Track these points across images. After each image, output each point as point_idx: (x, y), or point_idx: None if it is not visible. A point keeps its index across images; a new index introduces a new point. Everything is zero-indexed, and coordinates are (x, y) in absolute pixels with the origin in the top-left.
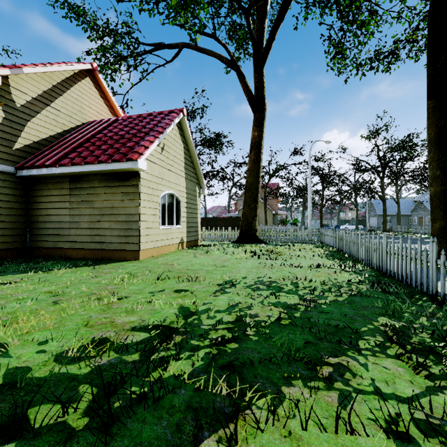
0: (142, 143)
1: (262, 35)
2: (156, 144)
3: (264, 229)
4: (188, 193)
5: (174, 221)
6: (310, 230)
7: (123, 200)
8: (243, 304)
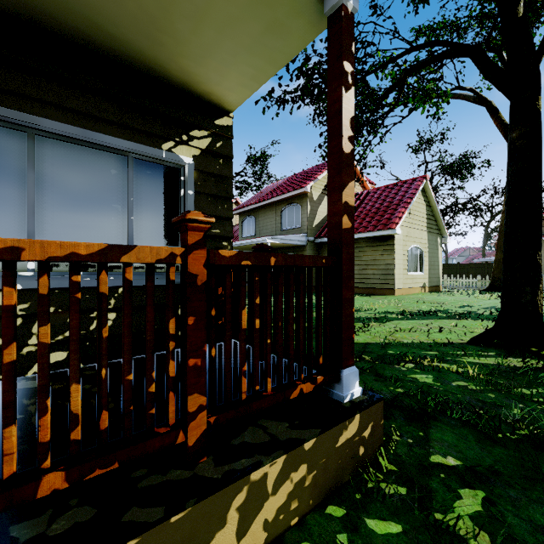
0: (396, 215)
1: None
2: (406, 213)
3: None
4: (429, 244)
5: (418, 268)
6: None
7: (383, 255)
8: (473, 310)
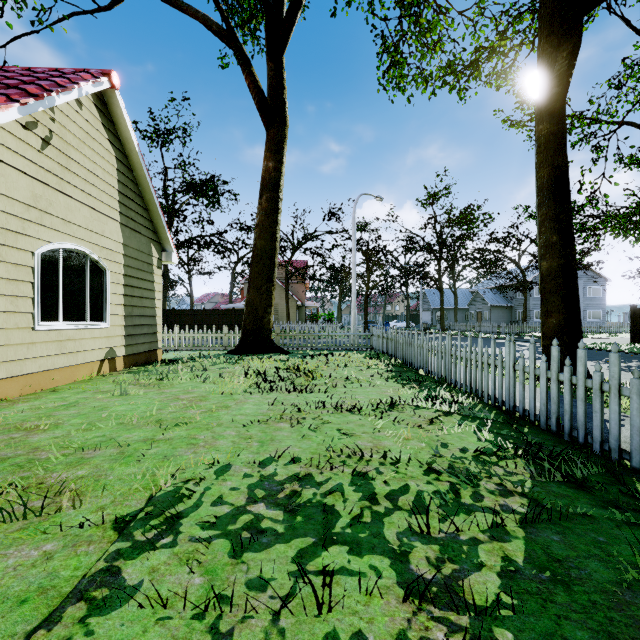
0: None
1: None
2: (9, 115)
3: (285, 328)
4: (129, 257)
5: (88, 312)
6: (355, 329)
7: None
8: None
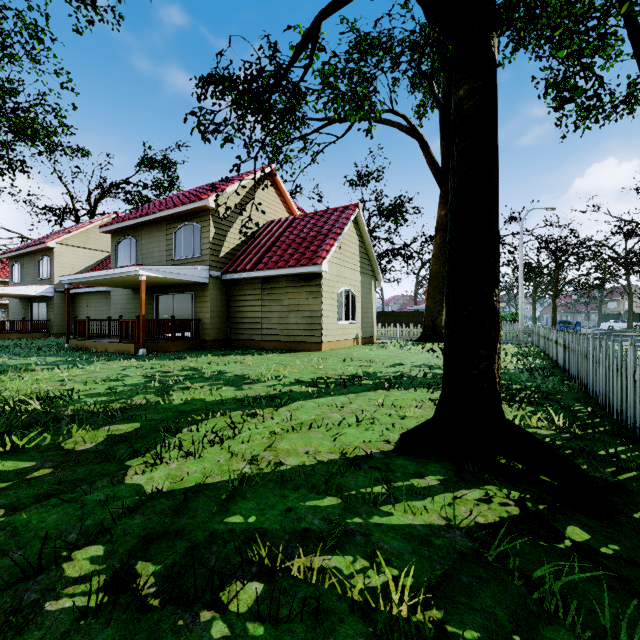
0: (323, 247)
1: (450, 95)
2: (335, 246)
3: None
4: (363, 288)
5: (350, 316)
6: (521, 327)
7: (308, 298)
8: (405, 371)
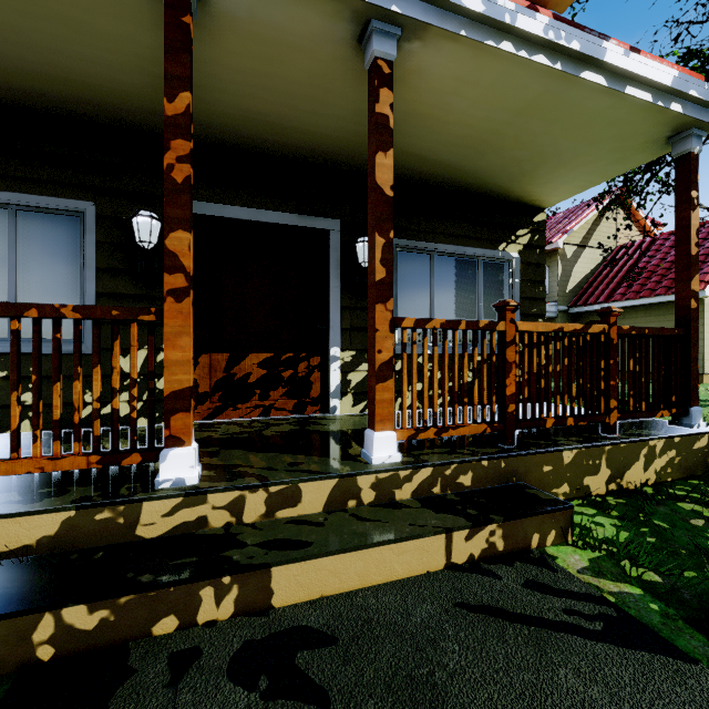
0: (705, 270)
1: None
2: None
3: None
4: None
5: None
6: None
7: None
8: None
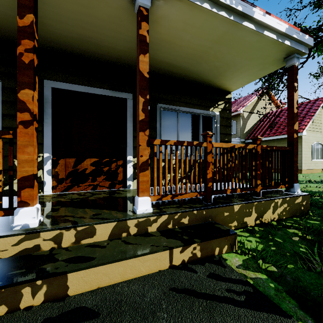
0: (303, 124)
1: None
2: (310, 122)
3: None
4: None
5: (319, 157)
6: None
7: None
8: None
